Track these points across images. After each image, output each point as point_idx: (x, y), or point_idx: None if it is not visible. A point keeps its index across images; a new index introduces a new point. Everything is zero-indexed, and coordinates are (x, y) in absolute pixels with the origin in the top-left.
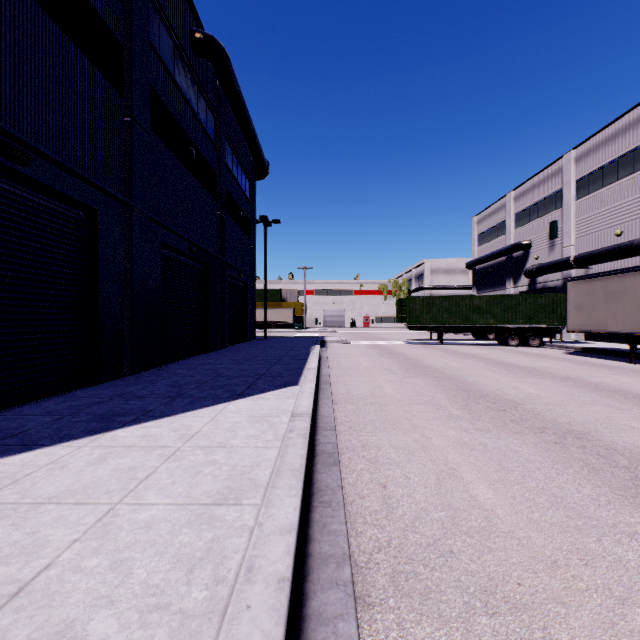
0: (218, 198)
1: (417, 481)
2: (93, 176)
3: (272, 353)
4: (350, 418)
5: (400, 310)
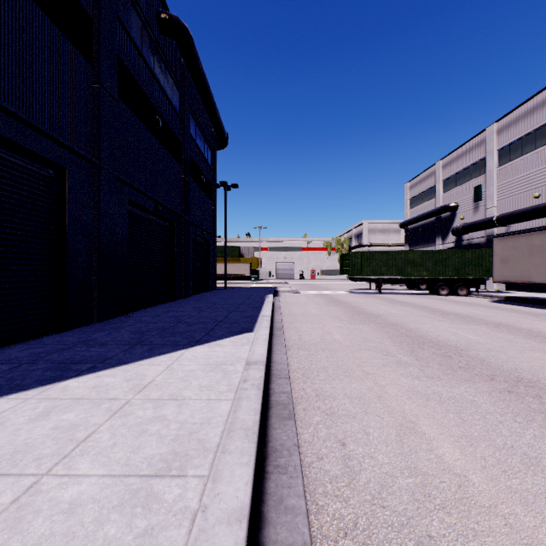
0: (183, 163)
1: (377, 437)
2: (61, 136)
3: (230, 301)
4: (303, 365)
5: (343, 263)
